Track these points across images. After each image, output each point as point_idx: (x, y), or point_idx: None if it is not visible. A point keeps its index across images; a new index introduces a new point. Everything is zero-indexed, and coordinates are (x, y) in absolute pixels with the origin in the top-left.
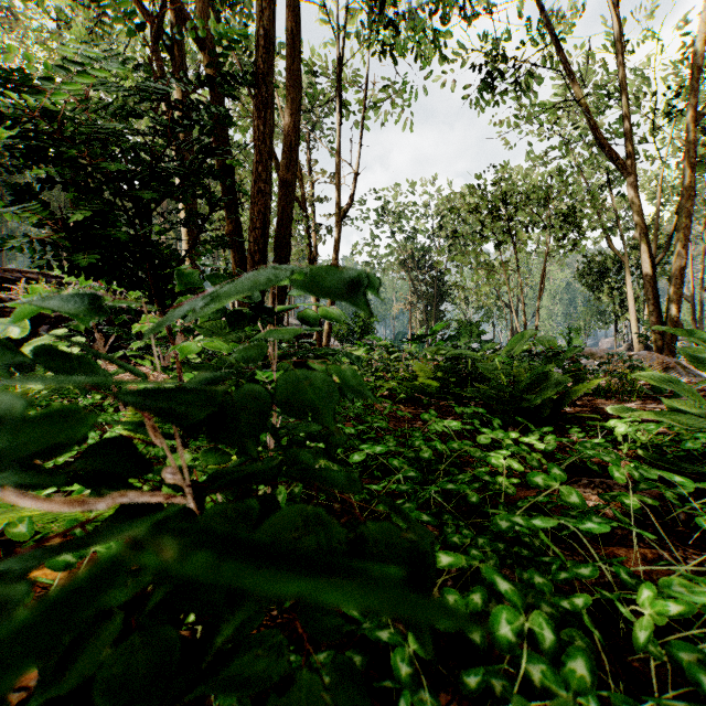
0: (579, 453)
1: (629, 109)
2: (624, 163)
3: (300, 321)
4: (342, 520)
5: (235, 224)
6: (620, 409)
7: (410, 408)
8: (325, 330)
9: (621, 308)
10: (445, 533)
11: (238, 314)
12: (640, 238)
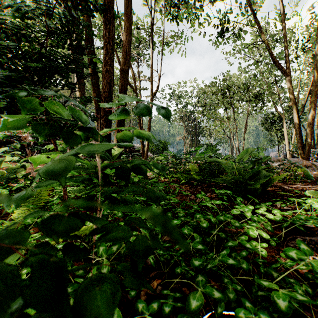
0: (293, 220)
1: (287, 45)
2: (285, 70)
3: (118, 139)
4: (151, 274)
5: (97, 92)
6: (313, 193)
7: (187, 187)
8: (146, 148)
9: (281, 138)
10: (228, 298)
11: (71, 134)
12: (292, 105)
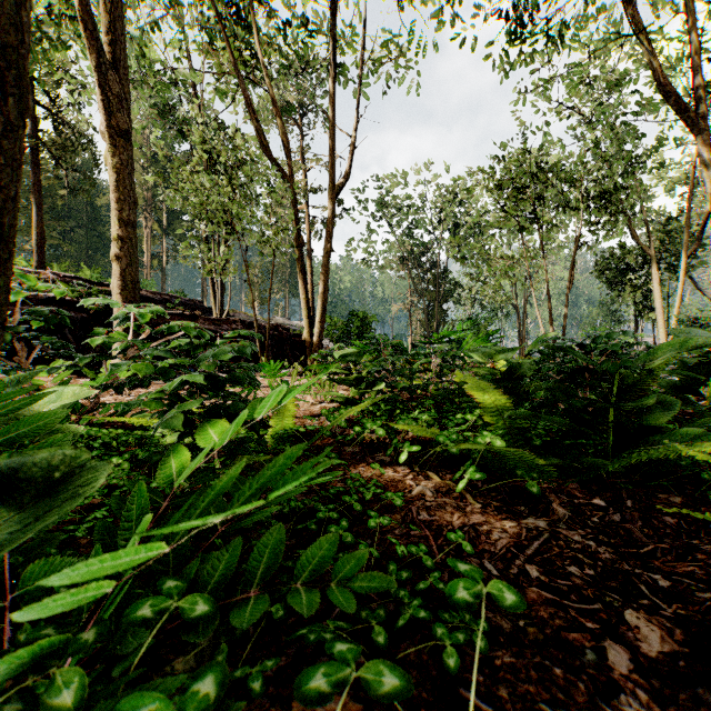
0: None
1: (698, 49)
2: (694, 116)
3: None
4: None
5: None
6: None
7: (493, 503)
8: (316, 328)
9: (643, 307)
10: None
11: None
12: None
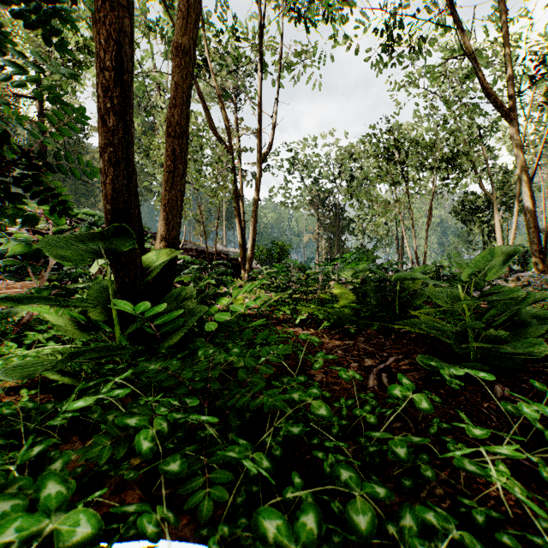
0: None
1: (511, 63)
2: (507, 110)
3: None
4: None
5: None
6: None
7: (335, 338)
8: (248, 255)
9: (489, 238)
10: None
11: None
12: (521, 175)
